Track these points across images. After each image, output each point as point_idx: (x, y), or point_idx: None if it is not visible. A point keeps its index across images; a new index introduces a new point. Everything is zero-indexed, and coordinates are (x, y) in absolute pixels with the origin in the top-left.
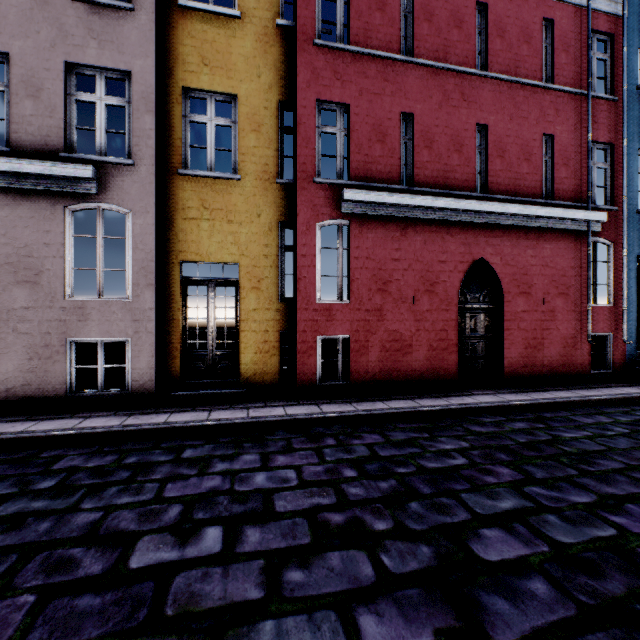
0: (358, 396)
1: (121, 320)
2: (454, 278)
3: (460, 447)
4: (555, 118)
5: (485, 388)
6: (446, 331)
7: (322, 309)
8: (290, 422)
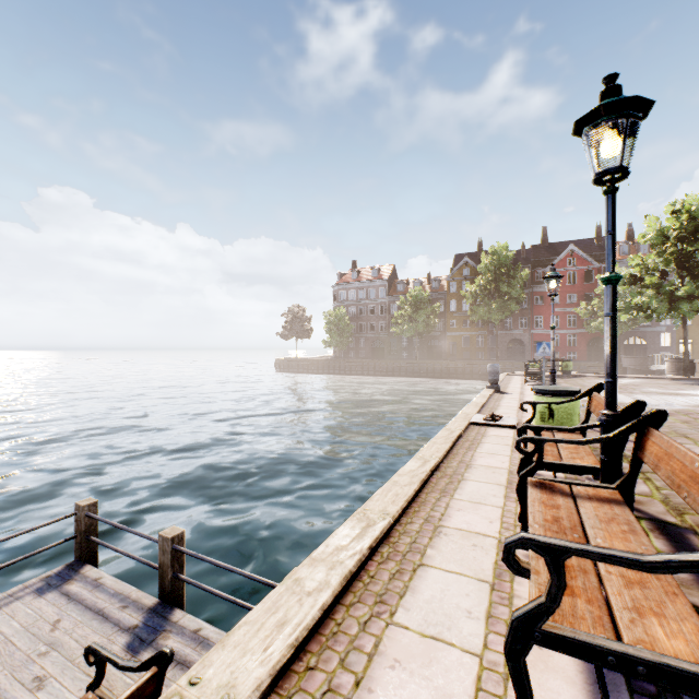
0: None
1: (669, 350)
2: None
3: None
4: None
5: None
6: None
7: None
8: None
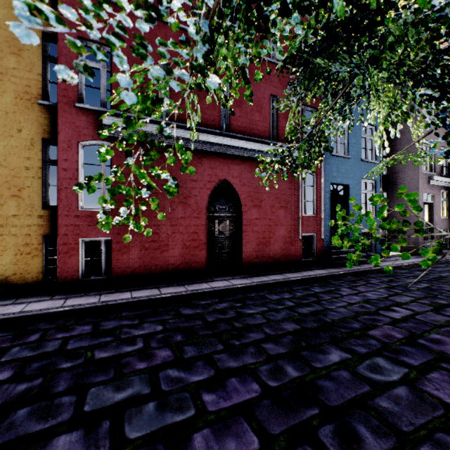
0: (117, 288)
1: None
2: (204, 193)
3: (152, 332)
4: (278, 85)
5: (227, 275)
6: (197, 233)
7: (84, 215)
8: (15, 319)
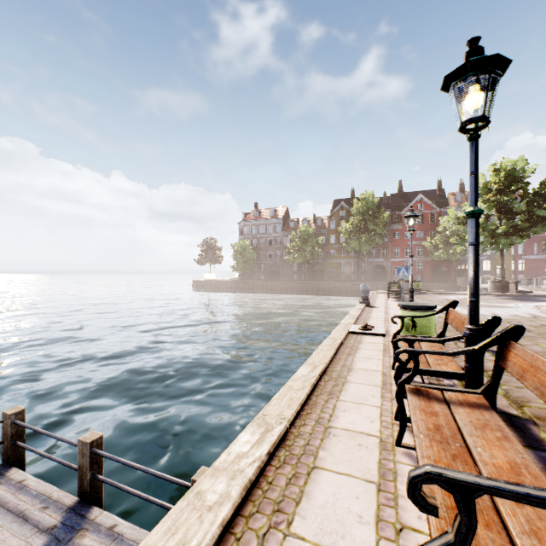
0: None
1: (489, 273)
2: (545, 267)
3: None
4: None
5: None
6: (543, 275)
7: (519, 271)
8: None
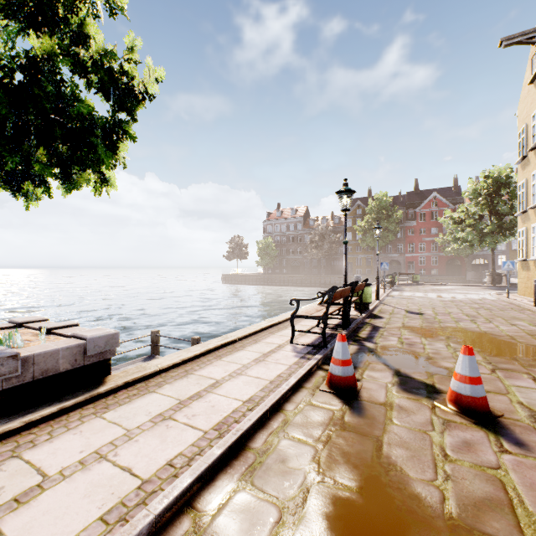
0: None
1: None
2: None
3: None
4: None
5: None
6: None
7: None
8: None
